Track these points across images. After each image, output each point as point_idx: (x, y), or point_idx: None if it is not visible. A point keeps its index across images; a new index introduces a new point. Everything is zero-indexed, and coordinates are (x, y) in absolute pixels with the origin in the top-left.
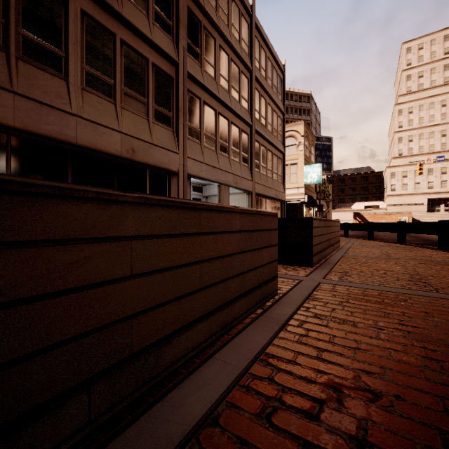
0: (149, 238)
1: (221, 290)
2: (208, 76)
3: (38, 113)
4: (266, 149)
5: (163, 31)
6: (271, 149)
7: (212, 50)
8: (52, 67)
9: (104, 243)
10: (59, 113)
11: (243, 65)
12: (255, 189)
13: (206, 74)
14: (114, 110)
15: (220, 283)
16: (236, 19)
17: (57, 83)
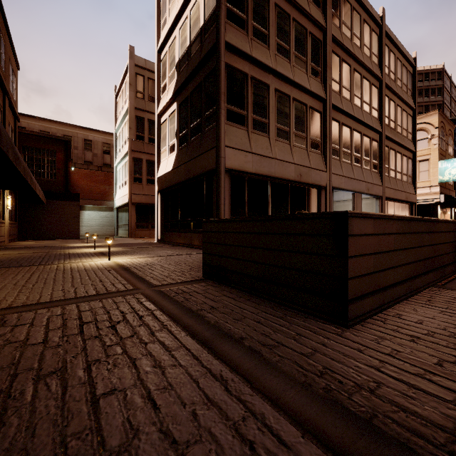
0: (444, 232)
1: (454, 255)
2: (345, 101)
3: (260, 162)
4: (395, 152)
5: (315, 78)
6: (400, 150)
7: (348, 76)
8: (263, 131)
9: (441, 233)
10: (268, 159)
11: (373, 77)
12: (384, 193)
13: (343, 99)
14: (289, 149)
15: (454, 252)
16: (367, 37)
17: (265, 141)
